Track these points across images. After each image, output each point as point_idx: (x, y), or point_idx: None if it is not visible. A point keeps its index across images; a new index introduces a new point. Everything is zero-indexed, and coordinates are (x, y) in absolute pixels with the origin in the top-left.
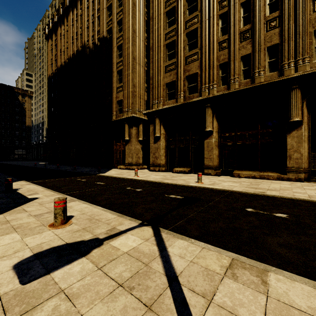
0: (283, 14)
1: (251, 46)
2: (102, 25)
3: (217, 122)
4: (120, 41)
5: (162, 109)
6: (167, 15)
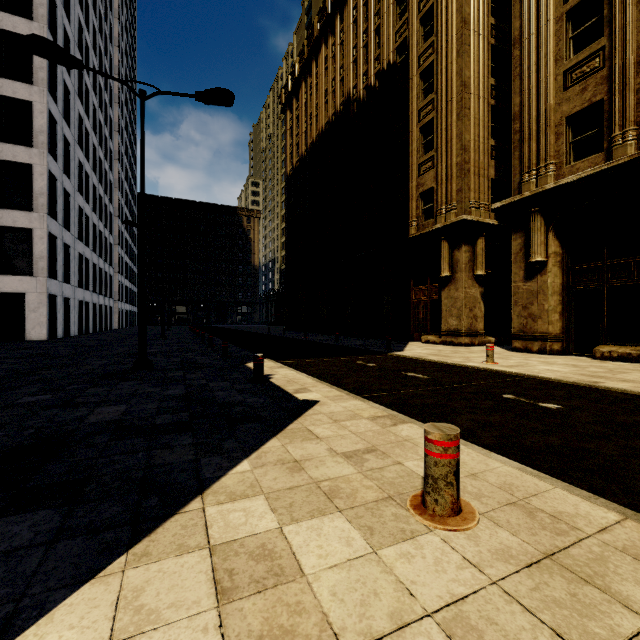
0: None
1: None
2: (386, 41)
3: None
4: (428, 58)
5: (556, 187)
6: None
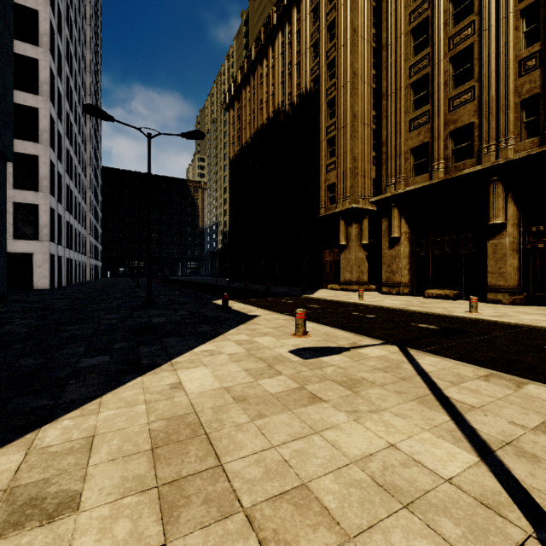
0: None
1: None
2: (304, 74)
3: (517, 206)
4: (332, 93)
5: (404, 192)
6: (412, 35)
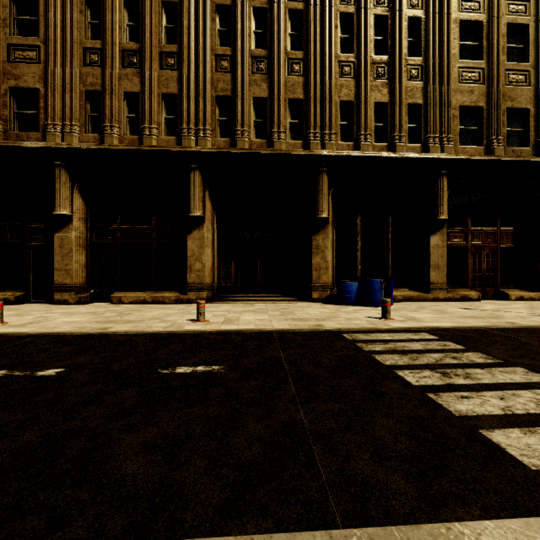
0: (182, 52)
1: (140, 82)
2: None
3: (85, 200)
4: None
5: None
6: None
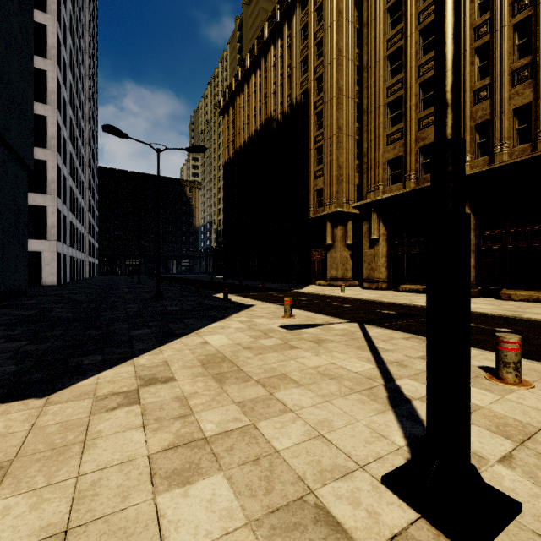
0: None
1: (532, 91)
2: (295, 87)
3: (473, 213)
4: (320, 106)
5: (381, 199)
6: (389, 60)
